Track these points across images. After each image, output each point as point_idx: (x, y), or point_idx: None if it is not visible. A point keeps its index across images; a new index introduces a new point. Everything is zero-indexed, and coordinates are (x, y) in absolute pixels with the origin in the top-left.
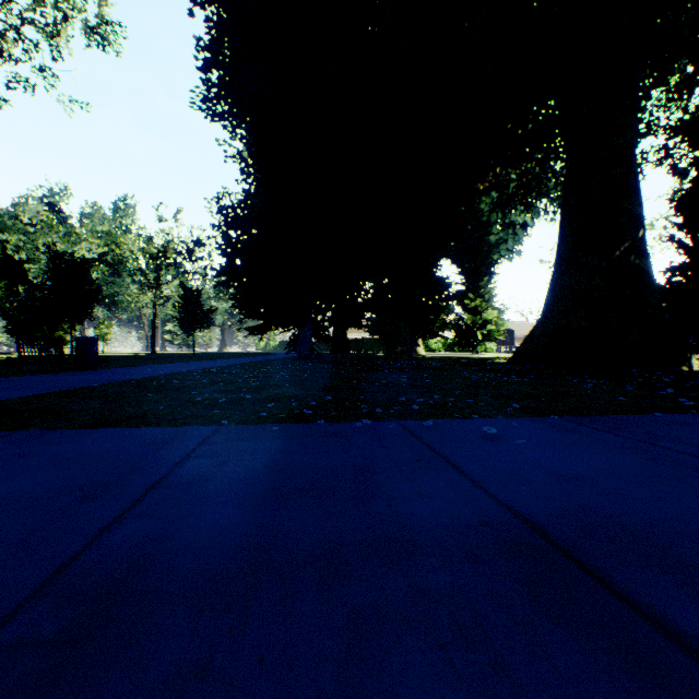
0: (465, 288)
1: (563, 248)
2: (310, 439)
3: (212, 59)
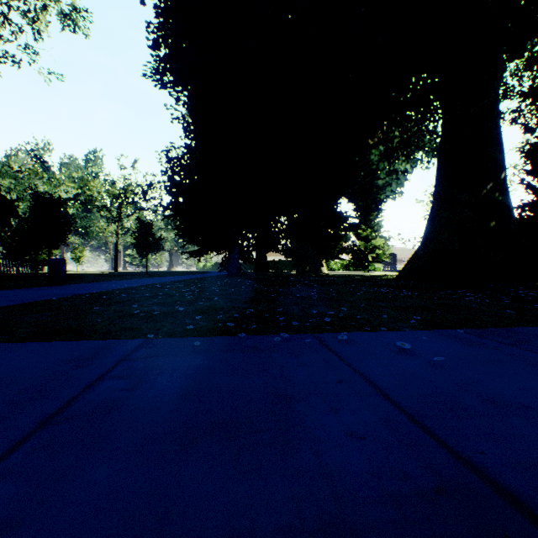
0: (359, 221)
1: (439, 187)
2: (230, 354)
3: (159, 38)
